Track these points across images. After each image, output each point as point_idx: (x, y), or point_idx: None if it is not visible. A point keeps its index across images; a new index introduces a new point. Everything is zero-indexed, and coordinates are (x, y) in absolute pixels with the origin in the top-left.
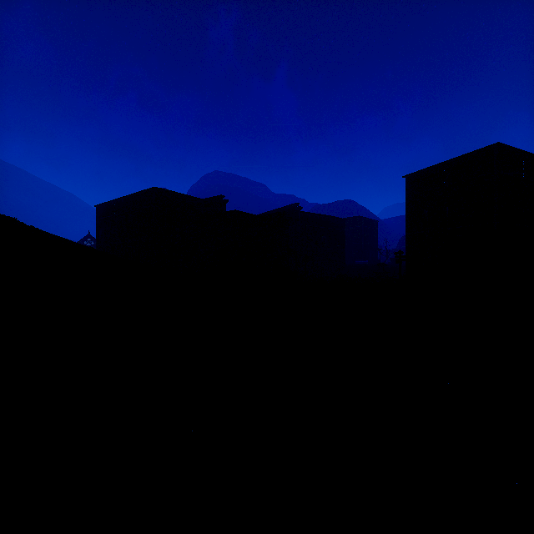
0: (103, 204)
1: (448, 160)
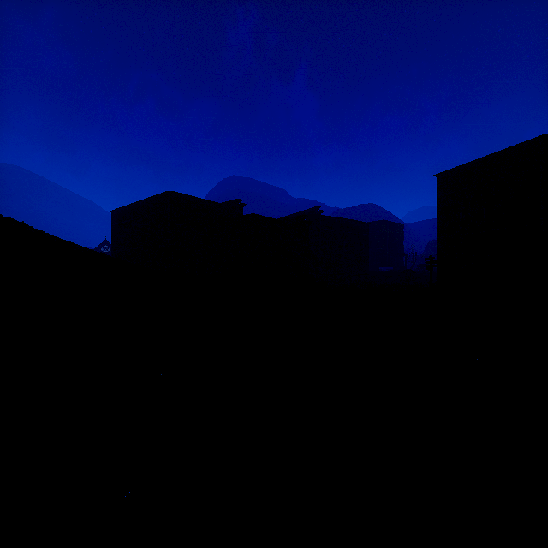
0: (118, 210)
1: (486, 156)
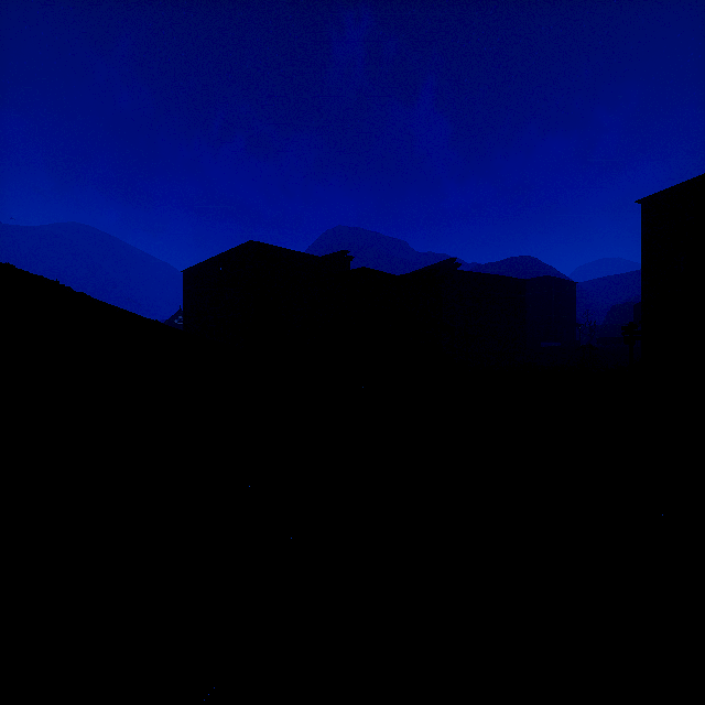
0: (190, 269)
1: None
